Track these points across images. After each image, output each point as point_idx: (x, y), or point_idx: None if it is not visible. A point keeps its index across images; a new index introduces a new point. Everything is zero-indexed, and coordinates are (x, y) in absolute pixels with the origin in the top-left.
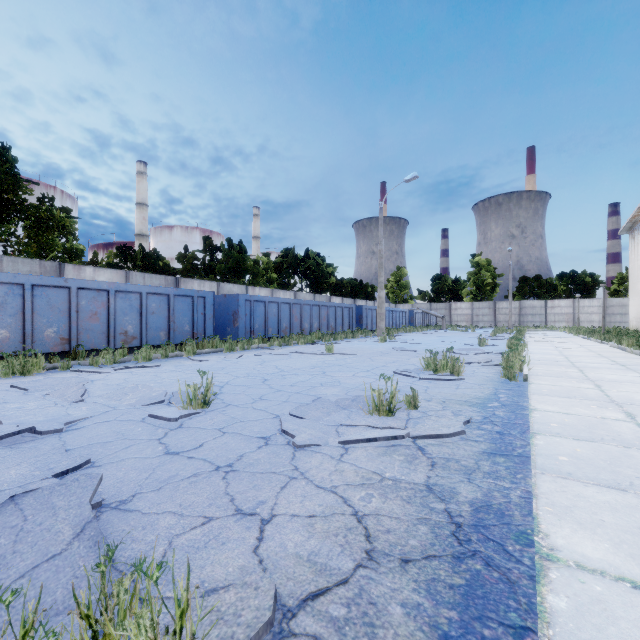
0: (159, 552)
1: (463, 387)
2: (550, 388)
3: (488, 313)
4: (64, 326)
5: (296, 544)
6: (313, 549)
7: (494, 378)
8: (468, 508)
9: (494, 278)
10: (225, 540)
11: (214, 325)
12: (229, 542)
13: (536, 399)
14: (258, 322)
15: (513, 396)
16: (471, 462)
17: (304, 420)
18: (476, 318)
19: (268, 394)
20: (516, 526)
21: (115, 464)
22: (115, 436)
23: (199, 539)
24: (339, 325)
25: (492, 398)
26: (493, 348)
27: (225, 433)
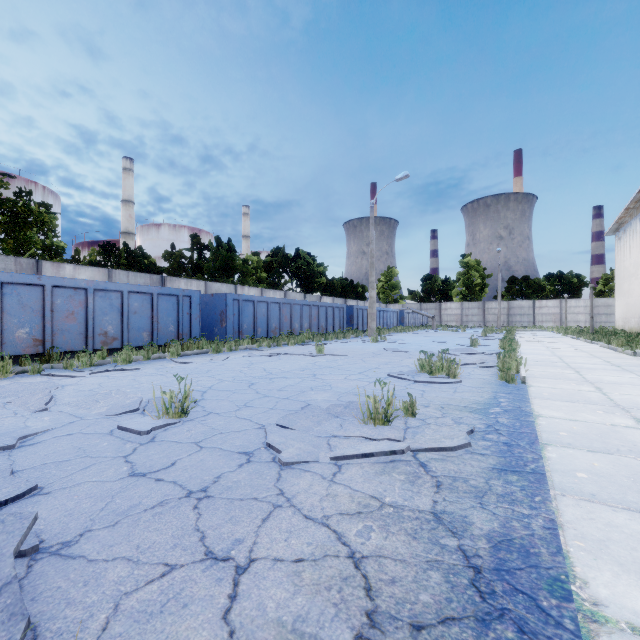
0: (99, 622)
1: (461, 391)
2: (550, 391)
3: (477, 313)
4: (37, 326)
5: (278, 604)
6: (300, 612)
7: (491, 380)
8: (486, 545)
9: (483, 278)
10: (188, 600)
11: (200, 325)
12: (193, 603)
13: (538, 404)
14: (247, 322)
15: (514, 400)
16: (481, 481)
17: (292, 431)
18: (466, 318)
19: (254, 400)
20: (546, 570)
21: (67, 490)
22: (75, 453)
23: (154, 599)
24: (330, 325)
25: (493, 403)
26: (485, 348)
27: (202, 448)
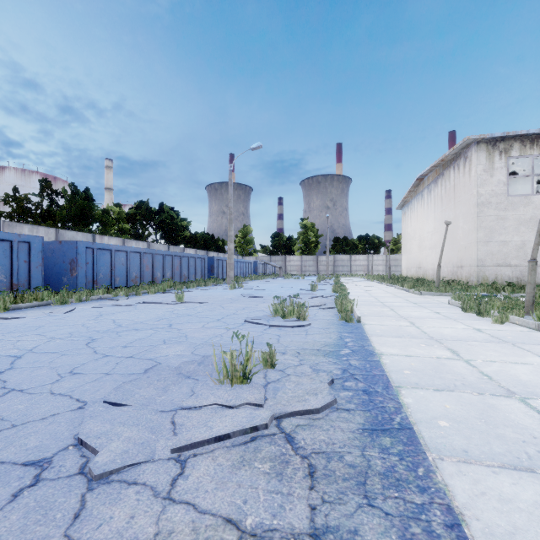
0: None
1: (312, 333)
2: (381, 328)
3: (313, 264)
4: None
5: None
6: None
7: (334, 321)
8: None
9: (317, 237)
10: None
11: (43, 274)
12: None
13: (377, 341)
14: (103, 271)
15: (357, 340)
16: (357, 455)
17: (125, 409)
18: (304, 268)
19: (86, 363)
20: None
21: None
22: None
23: None
24: (192, 274)
25: (341, 344)
26: (322, 292)
27: None
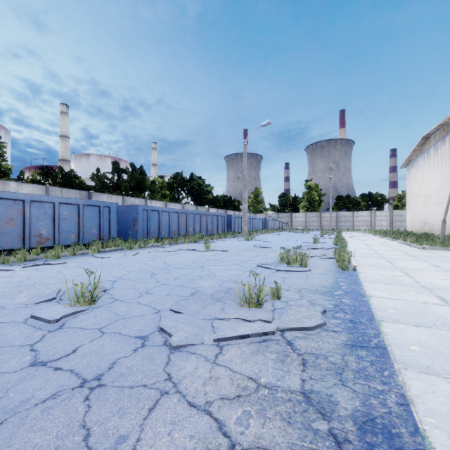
0: None
1: (311, 277)
2: (374, 276)
3: (316, 220)
4: None
5: None
6: None
7: (332, 268)
8: (353, 427)
9: (320, 196)
10: None
11: (117, 229)
12: None
13: (368, 286)
14: (153, 226)
15: (350, 284)
16: (338, 358)
17: (182, 315)
18: (308, 223)
19: (154, 288)
20: None
21: None
22: None
23: None
24: (215, 228)
25: (335, 286)
26: (324, 245)
27: (104, 333)
